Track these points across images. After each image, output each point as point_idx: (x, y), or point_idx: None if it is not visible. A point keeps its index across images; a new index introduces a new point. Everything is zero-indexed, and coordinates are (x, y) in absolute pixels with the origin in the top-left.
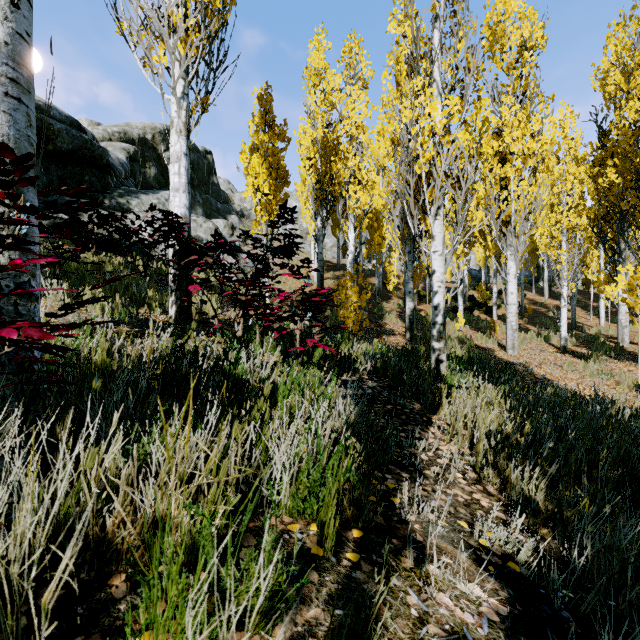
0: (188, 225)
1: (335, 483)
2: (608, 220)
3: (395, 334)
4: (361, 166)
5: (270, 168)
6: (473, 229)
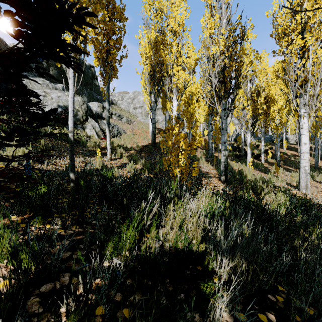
0: None
1: None
2: None
3: (211, 176)
4: (182, 52)
5: None
6: None
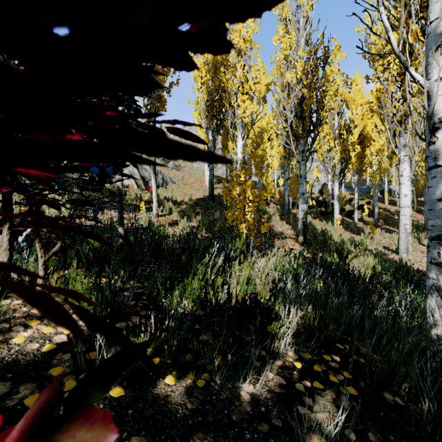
0: None
1: None
2: None
3: (286, 237)
4: (249, 77)
5: None
6: None
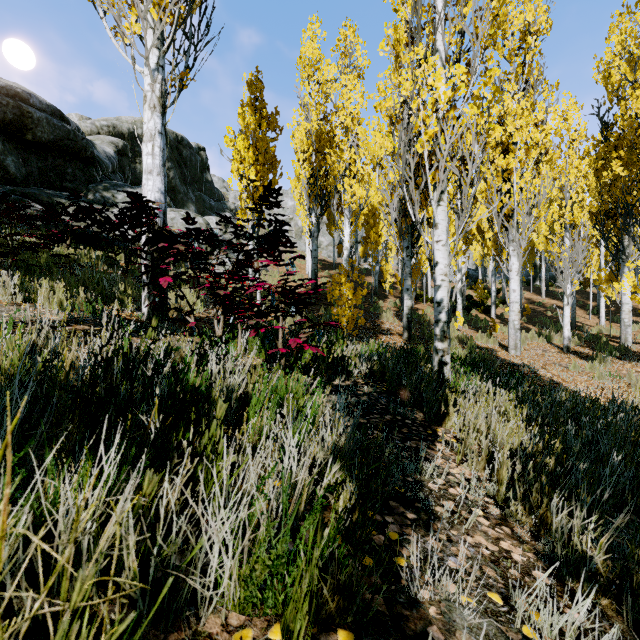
0: (160, 210)
1: (307, 574)
2: (610, 216)
3: (392, 334)
4: (357, 159)
5: (256, 152)
6: (480, 217)
